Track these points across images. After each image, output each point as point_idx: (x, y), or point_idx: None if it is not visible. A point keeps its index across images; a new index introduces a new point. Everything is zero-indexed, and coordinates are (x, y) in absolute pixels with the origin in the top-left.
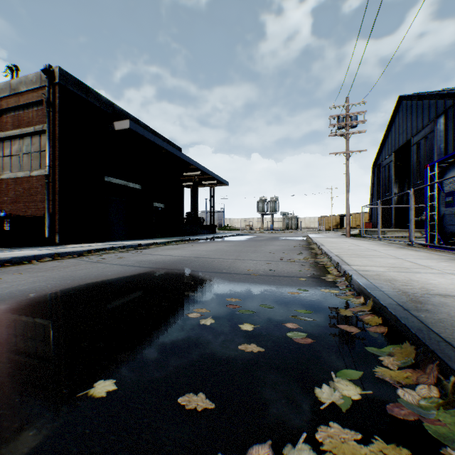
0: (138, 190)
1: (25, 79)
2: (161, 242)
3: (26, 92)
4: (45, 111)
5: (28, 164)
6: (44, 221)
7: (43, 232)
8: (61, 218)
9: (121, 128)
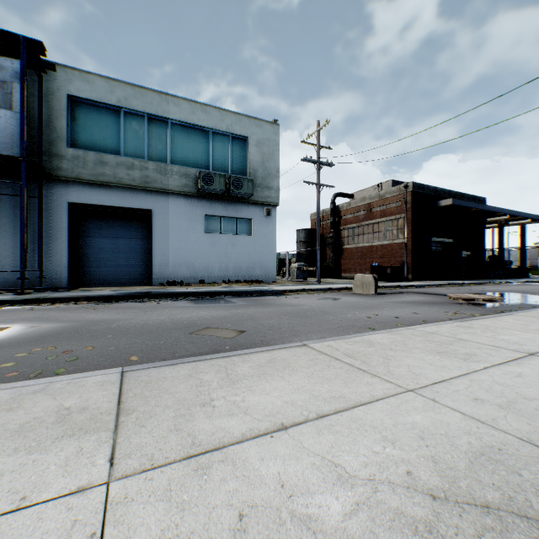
0: (449, 243)
1: (388, 191)
2: (476, 283)
3: (388, 197)
4: (402, 207)
5: (388, 236)
6: (401, 268)
7: (401, 274)
8: (412, 266)
9: (444, 204)
